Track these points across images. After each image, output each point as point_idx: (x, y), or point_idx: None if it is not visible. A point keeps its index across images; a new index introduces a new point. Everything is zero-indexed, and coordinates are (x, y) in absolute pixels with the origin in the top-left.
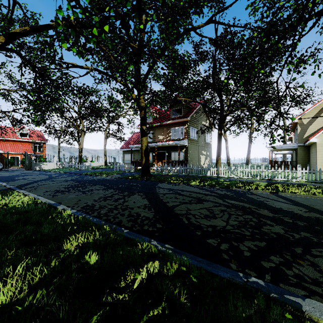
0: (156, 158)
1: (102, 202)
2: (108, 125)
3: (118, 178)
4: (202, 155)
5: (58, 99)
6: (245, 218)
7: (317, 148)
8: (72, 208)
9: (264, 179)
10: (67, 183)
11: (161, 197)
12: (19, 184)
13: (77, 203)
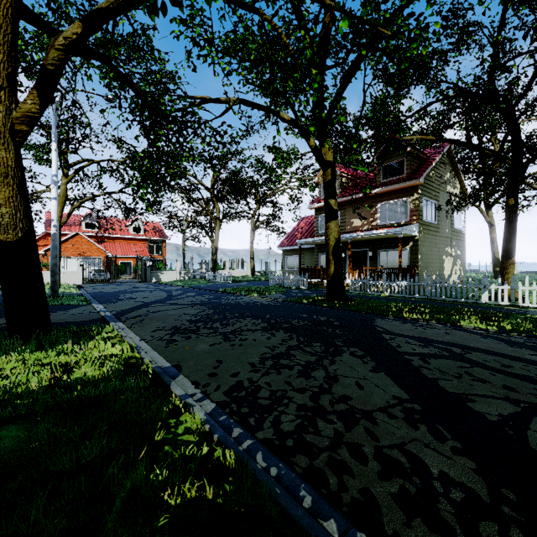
0: (349, 263)
1: (273, 376)
2: (257, 208)
3: (282, 303)
4: (446, 257)
5: (179, 155)
6: None
7: None
8: (204, 391)
9: None
10: (195, 311)
11: (423, 370)
12: (121, 309)
13: (216, 372)
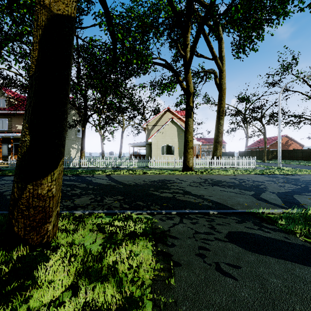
0: (11, 151)
1: None
2: None
3: None
4: (72, 149)
5: None
6: (64, 189)
7: (152, 146)
8: None
9: (114, 167)
10: None
11: None
12: None
13: None
